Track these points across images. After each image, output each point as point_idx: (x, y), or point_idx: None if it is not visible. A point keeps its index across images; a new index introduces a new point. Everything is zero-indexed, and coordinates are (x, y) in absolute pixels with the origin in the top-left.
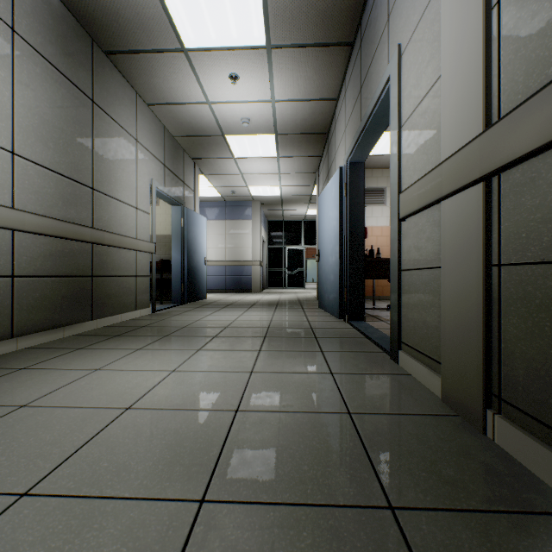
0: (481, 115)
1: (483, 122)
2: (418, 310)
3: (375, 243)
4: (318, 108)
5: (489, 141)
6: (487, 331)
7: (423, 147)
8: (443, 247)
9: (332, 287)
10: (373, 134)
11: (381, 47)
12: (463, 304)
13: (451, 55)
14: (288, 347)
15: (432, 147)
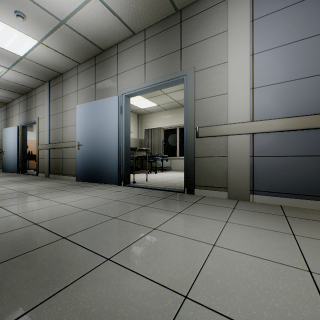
0: (49, 141)
1: (49, 142)
2: (42, 165)
3: (29, 146)
4: (6, 98)
5: (49, 145)
6: (49, 166)
7: (43, 139)
8: (45, 156)
9: (14, 163)
10: (31, 124)
11: (34, 110)
12: (47, 163)
13: (46, 131)
14: (7, 177)
15: (44, 140)
